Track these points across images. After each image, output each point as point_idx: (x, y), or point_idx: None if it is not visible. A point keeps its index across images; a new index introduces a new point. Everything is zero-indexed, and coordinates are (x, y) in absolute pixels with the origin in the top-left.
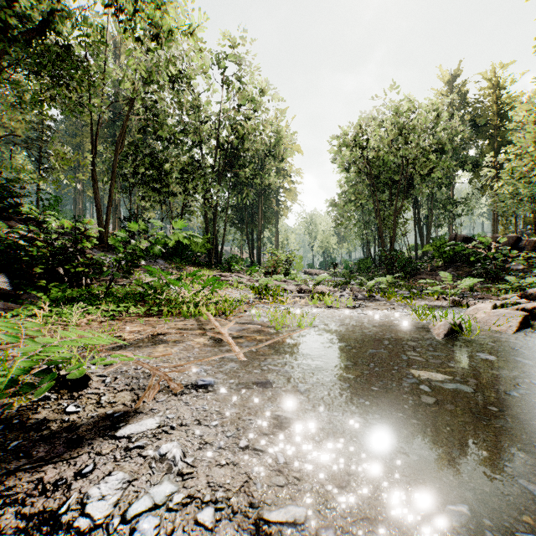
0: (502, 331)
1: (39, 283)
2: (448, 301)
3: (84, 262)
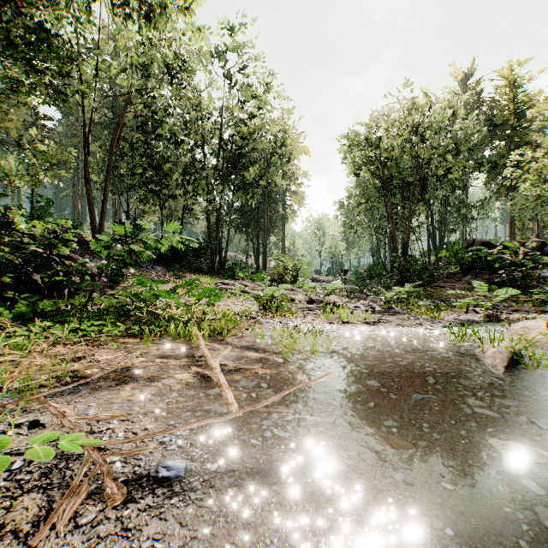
0: None
1: (7, 295)
2: (481, 315)
3: (61, 270)
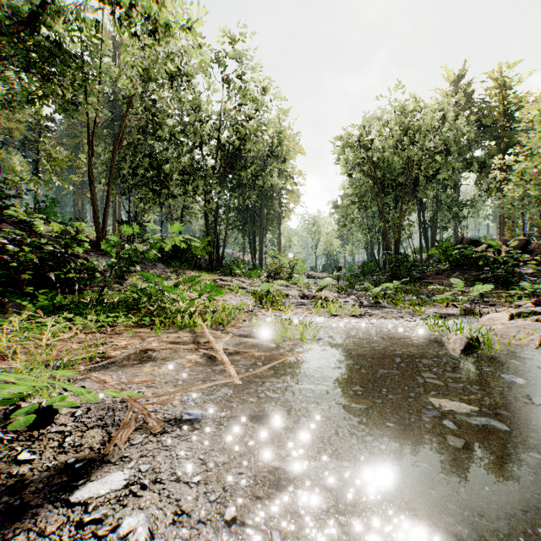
0: (523, 345)
1: (27, 290)
2: (459, 309)
3: (75, 268)
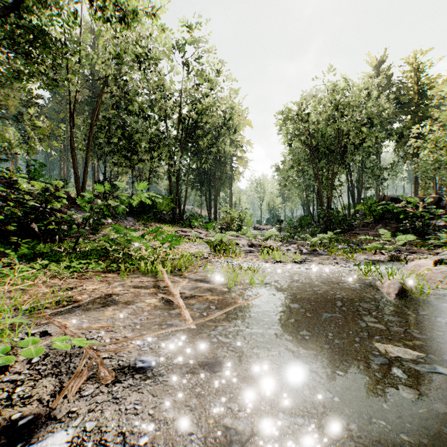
0: None
1: (12, 240)
2: (385, 256)
3: (54, 220)
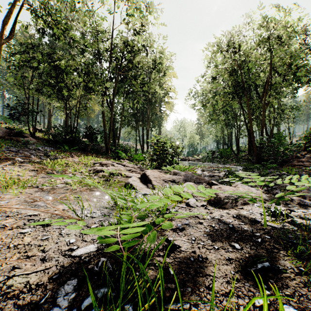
0: None
1: None
2: None
3: None
